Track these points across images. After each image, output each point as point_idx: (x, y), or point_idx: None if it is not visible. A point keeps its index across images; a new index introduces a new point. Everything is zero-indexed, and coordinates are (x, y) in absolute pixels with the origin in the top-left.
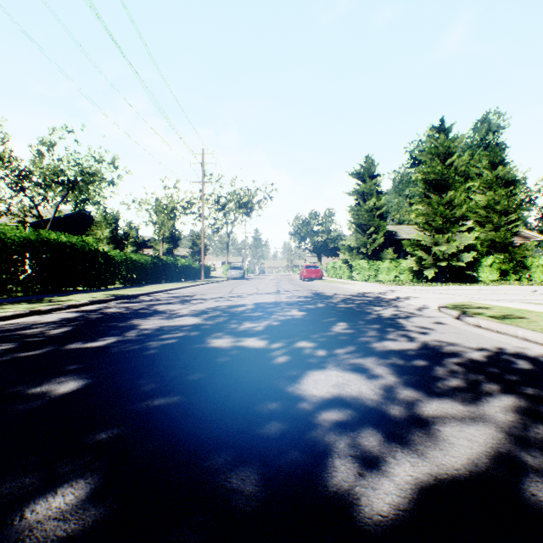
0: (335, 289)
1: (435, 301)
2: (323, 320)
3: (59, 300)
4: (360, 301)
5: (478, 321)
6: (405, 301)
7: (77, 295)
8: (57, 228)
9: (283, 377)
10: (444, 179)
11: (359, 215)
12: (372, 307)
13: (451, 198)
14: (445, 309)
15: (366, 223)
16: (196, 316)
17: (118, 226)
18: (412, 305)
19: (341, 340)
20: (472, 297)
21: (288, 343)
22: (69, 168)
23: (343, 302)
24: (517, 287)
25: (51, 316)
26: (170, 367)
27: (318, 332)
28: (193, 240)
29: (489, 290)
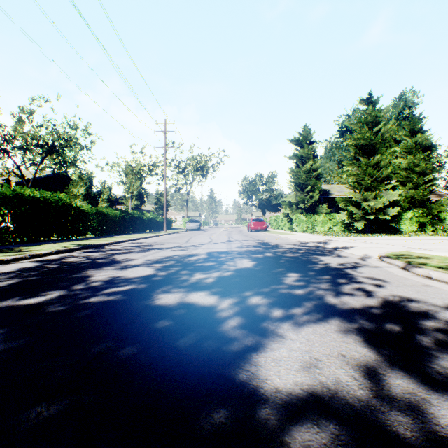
0: (279, 239)
1: (373, 251)
2: (273, 270)
3: (27, 250)
4: (304, 250)
5: (429, 272)
6: (345, 250)
7: (47, 245)
8: (40, 187)
9: (235, 353)
10: (372, 144)
11: (298, 176)
12: (317, 256)
13: (378, 160)
14: (389, 259)
15: (304, 182)
16: (150, 265)
17: (92, 185)
18: (353, 254)
19: (296, 295)
20: (403, 246)
21: (239, 299)
22: (48, 134)
23: (288, 251)
24: (436, 237)
25: (10, 266)
26: (98, 337)
27: (270, 284)
28: (158, 197)
29: (414, 240)
